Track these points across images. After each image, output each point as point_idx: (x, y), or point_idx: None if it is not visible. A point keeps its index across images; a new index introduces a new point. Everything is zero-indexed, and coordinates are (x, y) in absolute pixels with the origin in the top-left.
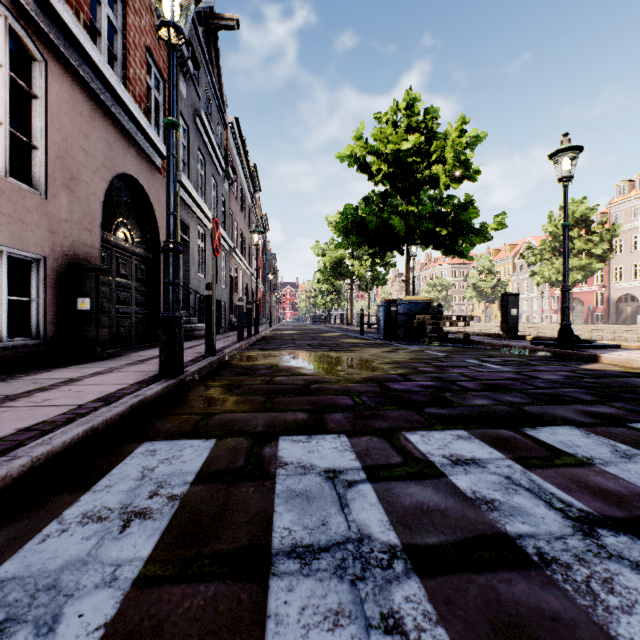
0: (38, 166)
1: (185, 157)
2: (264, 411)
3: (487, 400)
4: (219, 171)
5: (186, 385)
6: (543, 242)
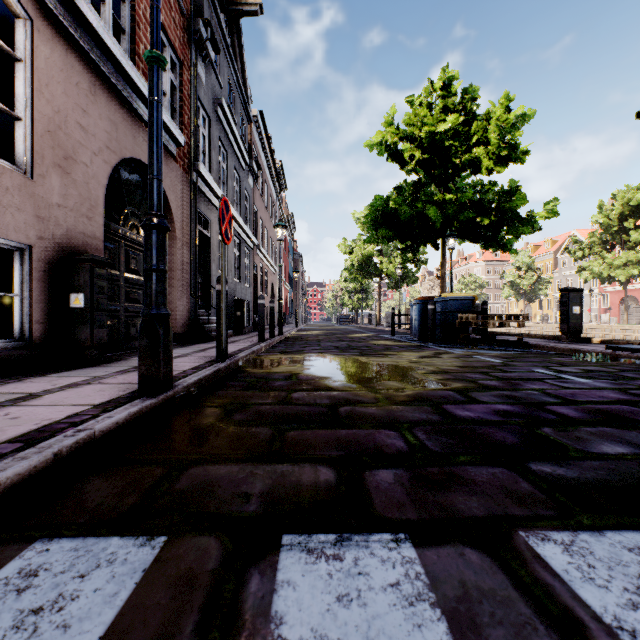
0: (21, 140)
1: (205, 148)
2: (267, 460)
3: (622, 446)
4: (242, 165)
5: (176, 404)
6: (592, 234)
